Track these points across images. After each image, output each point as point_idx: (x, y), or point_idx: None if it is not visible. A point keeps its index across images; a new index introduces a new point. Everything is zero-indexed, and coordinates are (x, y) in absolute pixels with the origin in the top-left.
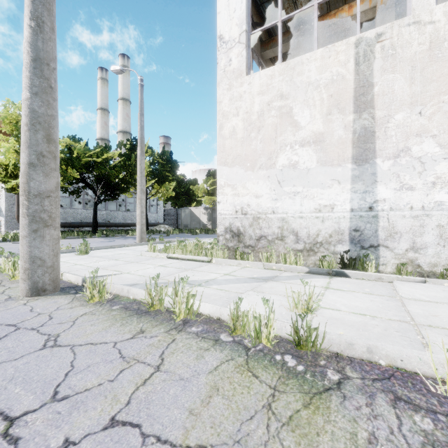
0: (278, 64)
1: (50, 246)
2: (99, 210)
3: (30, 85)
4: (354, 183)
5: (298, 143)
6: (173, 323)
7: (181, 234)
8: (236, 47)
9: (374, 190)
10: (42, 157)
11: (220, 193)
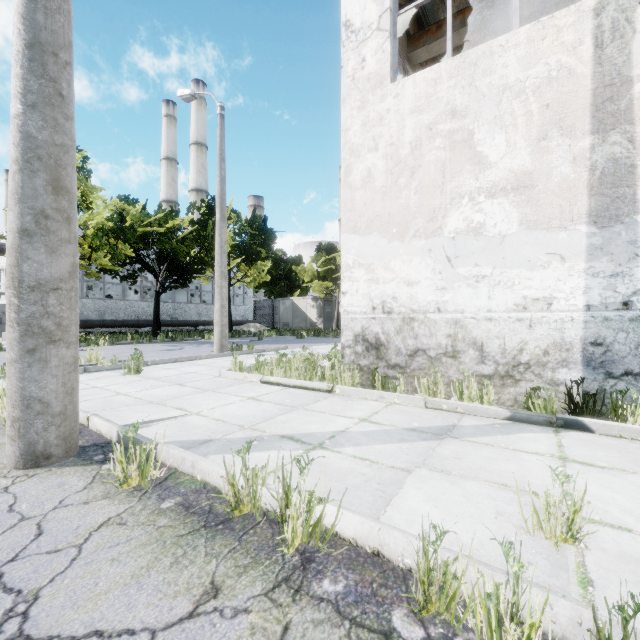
0: (448, 59)
1: (58, 376)
2: (163, 302)
3: (22, 91)
4: (592, 258)
5: (484, 191)
6: (281, 560)
7: (280, 338)
8: (374, 38)
9: (633, 272)
10: (44, 218)
11: (347, 278)
